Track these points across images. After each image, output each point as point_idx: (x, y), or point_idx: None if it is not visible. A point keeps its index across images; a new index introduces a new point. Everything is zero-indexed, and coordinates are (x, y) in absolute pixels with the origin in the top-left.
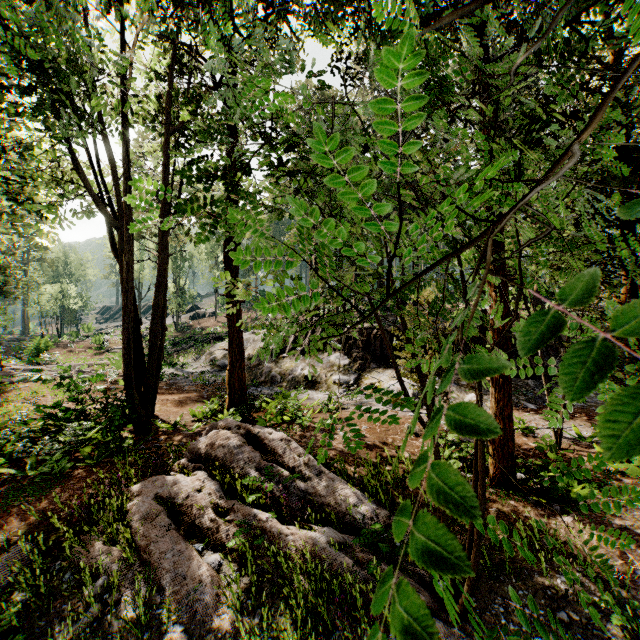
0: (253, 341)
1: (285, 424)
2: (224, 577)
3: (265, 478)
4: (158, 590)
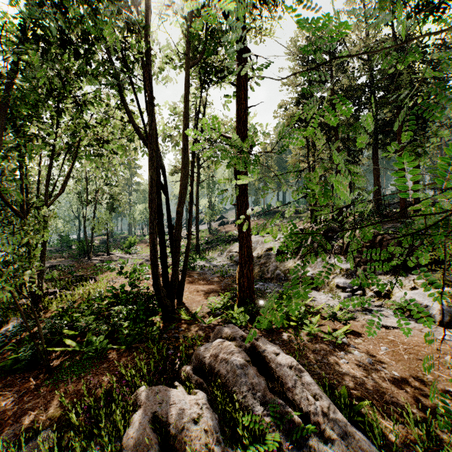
0: (261, 243)
1: (291, 328)
2: None
3: (271, 420)
4: None
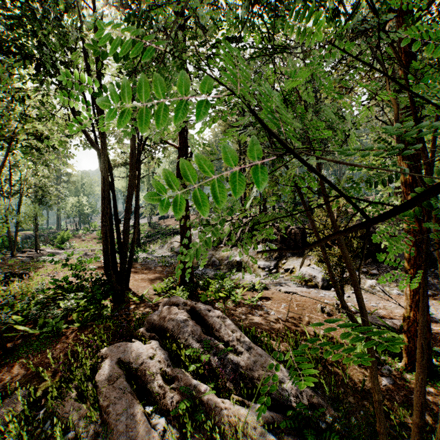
0: None
1: (221, 299)
2: None
3: (204, 349)
4: None
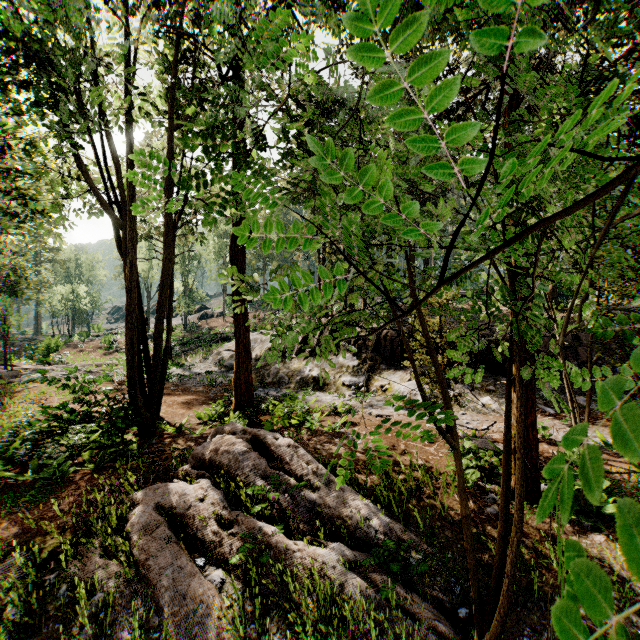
0: (261, 341)
1: (293, 428)
2: (226, 599)
3: (271, 487)
4: (156, 610)
